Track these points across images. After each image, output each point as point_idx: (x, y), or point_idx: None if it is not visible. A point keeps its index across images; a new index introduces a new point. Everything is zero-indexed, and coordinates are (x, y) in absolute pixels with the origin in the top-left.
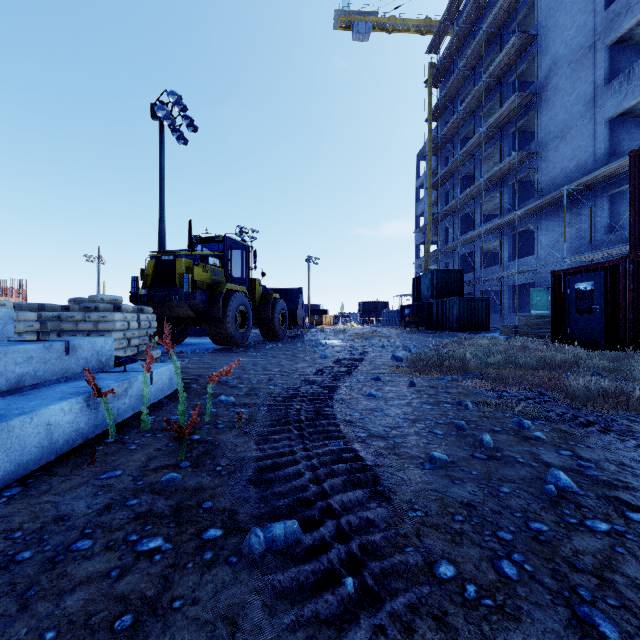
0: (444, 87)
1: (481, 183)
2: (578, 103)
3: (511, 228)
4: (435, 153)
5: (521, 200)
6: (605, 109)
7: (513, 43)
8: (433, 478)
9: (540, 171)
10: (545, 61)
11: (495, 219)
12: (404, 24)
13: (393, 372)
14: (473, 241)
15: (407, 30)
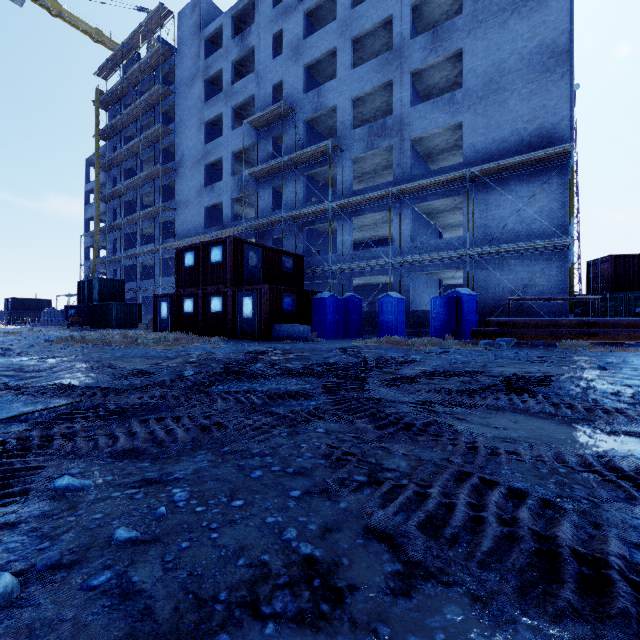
0: (113, 115)
1: (140, 215)
2: (194, 189)
3: (161, 254)
4: (104, 169)
5: (169, 235)
6: (204, 201)
7: (159, 127)
8: (47, 352)
9: (177, 221)
10: (179, 151)
11: (151, 244)
12: (72, 18)
13: (43, 344)
14: (136, 257)
15: (76, 26)
